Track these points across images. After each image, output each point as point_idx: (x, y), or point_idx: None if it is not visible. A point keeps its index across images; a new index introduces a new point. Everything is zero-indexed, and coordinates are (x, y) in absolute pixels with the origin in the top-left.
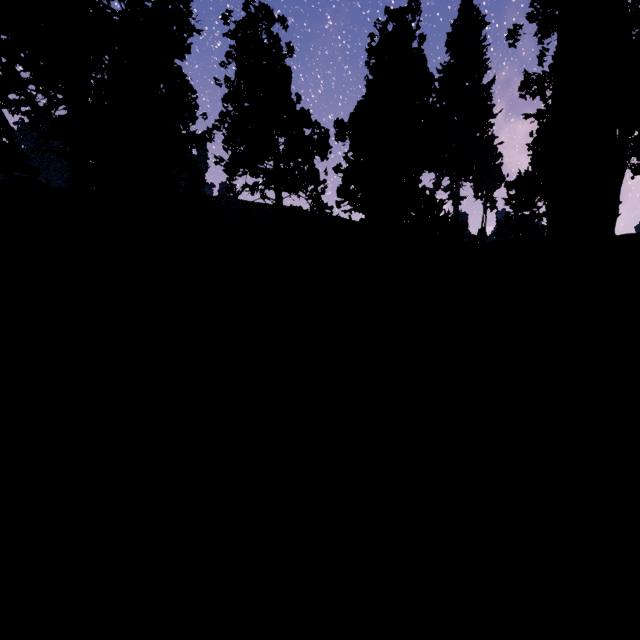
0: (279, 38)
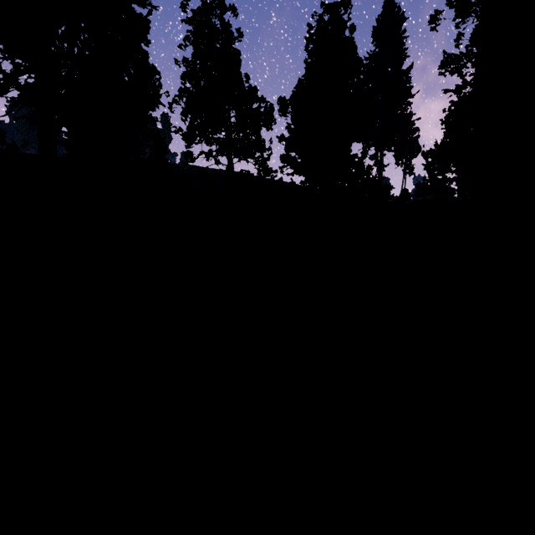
0: (230, 24)
